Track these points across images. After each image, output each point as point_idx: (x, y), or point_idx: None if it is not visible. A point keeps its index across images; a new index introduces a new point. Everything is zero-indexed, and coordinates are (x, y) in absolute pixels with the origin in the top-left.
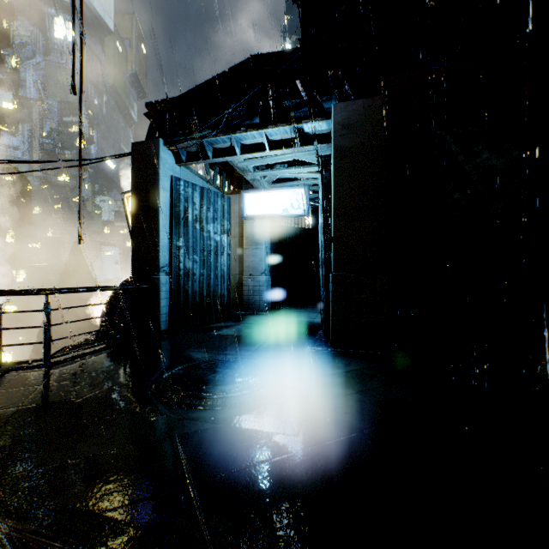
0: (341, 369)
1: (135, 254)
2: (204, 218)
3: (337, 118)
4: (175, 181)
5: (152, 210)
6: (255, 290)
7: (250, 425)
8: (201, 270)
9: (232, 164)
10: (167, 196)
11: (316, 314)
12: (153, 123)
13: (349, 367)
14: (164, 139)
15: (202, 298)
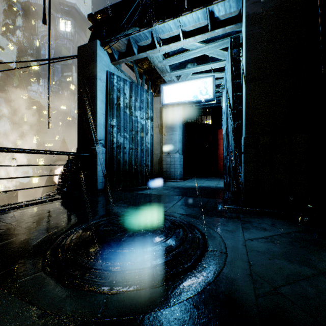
0: (269, 231)
1: (80, 131)
2: (133, 106)
3: None
4: (109, 75)
5: (91, 96)
6: (171, 164)
7: None
8: (130, 145)
9: (153, 64)
10: (103, 86)
11: (217, 181)
12: (94, 31)
13: (277, 229)
14: (100, 41)
15: (130, 166)
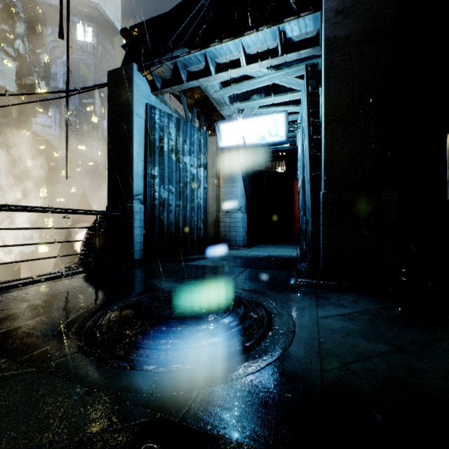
0: (349, 308)
1: (110, 183)
2: (180, 149)
3: (329, 4)
4: (150, 109)
5: (126, 137)
6: (231, 226)
7: (216, 422)
8: (176, 201)
9: (207, 95)
10: (142, 124)
11: (292, 249)
12: (129, 51)
13: (359, 306)
14: (138, 64)
15: (177, 229)
